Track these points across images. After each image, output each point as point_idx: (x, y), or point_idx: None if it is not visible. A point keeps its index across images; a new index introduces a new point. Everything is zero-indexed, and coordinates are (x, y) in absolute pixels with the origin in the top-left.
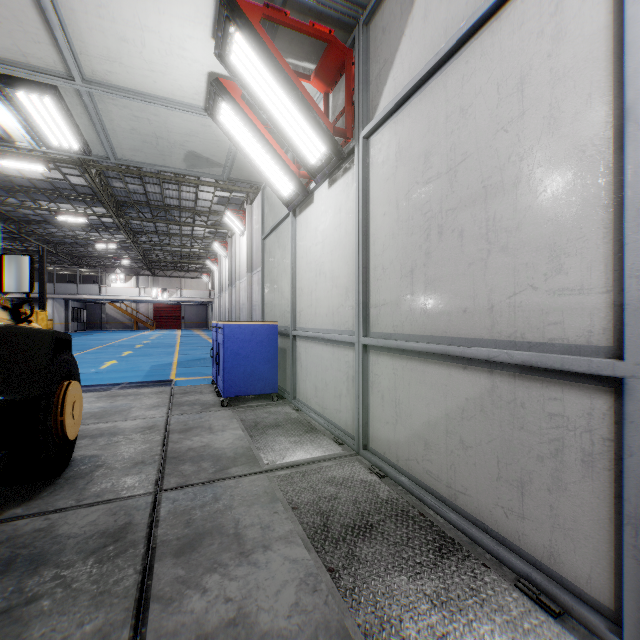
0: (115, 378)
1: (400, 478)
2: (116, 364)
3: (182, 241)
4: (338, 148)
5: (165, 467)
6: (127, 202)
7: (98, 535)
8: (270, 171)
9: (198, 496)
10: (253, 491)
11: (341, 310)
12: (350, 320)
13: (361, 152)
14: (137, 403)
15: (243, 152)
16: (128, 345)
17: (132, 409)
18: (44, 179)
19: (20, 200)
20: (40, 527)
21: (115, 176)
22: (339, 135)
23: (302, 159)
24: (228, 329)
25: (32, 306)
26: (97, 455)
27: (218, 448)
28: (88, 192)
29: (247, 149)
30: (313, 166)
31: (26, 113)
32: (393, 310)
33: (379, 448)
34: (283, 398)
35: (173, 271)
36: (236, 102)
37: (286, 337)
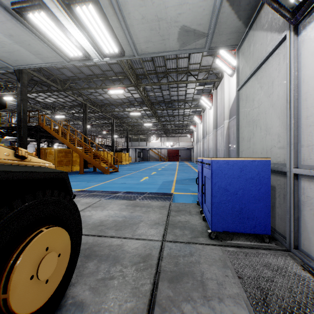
0: (144, 188)
1: None
2: (147, 179)
3: (179, 118)
4: None
5: None
6: (155, 102)
7: None
8: None
9: None
10: None
11: None
12: None
13: None
14: (145, 216)
15: None
16: (155, 168)
17: (140, 223)
18: (125, 98)
19: (119, 109)
20: None
21: (150, 90)
22: None
23: None
24: (216, 165)
25: None
26: (83, 304)
27: None
28: (140, 100)
29: None
30: None
31: (86, 28)
32: None
33: None
34: (274, 239)
35: (175, 134)
36: None
37: (275, 174)
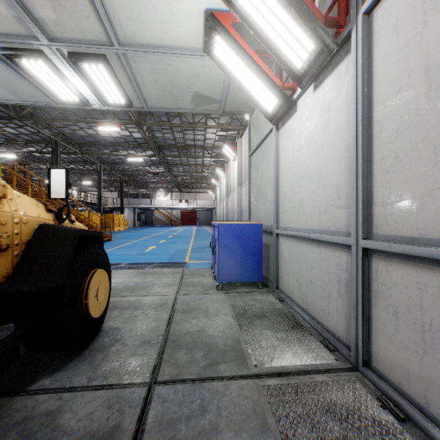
0: (152, 258)
1: (436, 434)
2: (155, 248)
3: (196, 168)
4: (329, 39)
5: (164, 351)
6: (164, 146)
7: (87, 437)
8: (256, 90)
9: (186, 399)
10: (241, 405)
11: (330, 210)
12: (342, 220)
13: (361, 31)
14: (158, 281)
15: (233, 79)
16: (164, 236)
17: (154, 286)
18: (120, 137)
19: (110, 151)
20: (50, 409)
21: (157, 129)
22: (330, 25)
23: (287, 67)
24: (222, 227)
25: (68, 209)
26: (119, 328)
27: (210, 335)
28: (143, 142)
29: (236, 75)
30: (299, 71)
31: (91, 80)
32: (417, 208)
33: (389, 373)
34: (267, 286)
35: (192, 188)
36: (227, 31)
37: (269, 234)
